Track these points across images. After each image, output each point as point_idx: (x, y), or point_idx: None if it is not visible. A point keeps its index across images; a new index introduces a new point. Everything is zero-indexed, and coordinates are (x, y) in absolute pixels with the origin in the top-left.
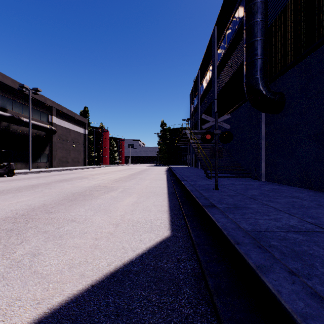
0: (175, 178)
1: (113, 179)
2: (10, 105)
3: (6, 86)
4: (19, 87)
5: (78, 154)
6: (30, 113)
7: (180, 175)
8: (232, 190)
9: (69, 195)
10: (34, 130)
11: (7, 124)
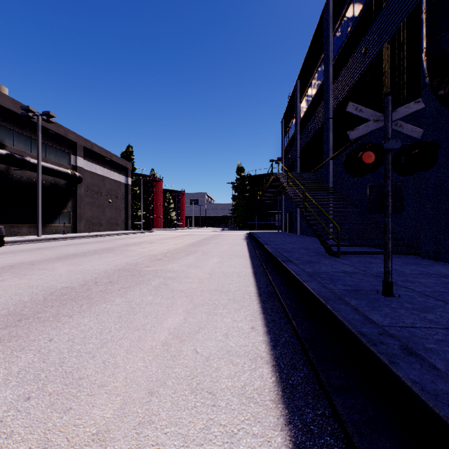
0: (264, 253)
1: (155, 254)
2: (11, 139)
3: (4, 110)
4: (25, 112)
5: (117, 213)
6: (39, 150)
7: (274, 249)
8: (431, 296)
9: (34, 299)
10: (49, 177)
11: (5, 168)
